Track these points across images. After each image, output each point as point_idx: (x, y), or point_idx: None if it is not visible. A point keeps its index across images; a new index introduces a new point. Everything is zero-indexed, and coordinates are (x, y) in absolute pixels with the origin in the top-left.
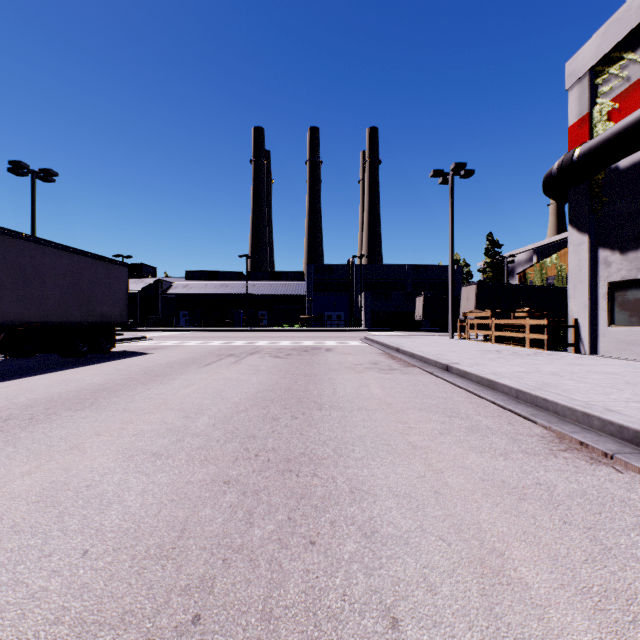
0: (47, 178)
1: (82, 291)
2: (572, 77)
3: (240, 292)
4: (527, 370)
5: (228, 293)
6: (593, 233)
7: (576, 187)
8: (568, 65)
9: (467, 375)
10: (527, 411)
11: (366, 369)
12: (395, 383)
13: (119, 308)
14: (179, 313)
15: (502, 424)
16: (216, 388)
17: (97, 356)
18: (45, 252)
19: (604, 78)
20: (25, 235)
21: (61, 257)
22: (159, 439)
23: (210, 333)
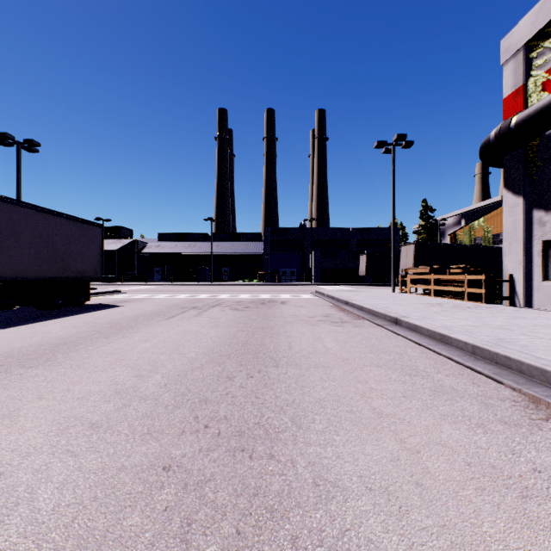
0: (31, 148)
1: (57, 249)
2: (507, 52)
3: (206, 251)
4: (475, 324)
5: (195, 252)
6: (528, 195)
7: (511, 153)
8: (503, 41)
9: (418, 329)
10: (489, 369)
11: (319, 322)
12: (348, 336)
13: (93, 265)
14: (153, 269)
15: (466, 384)
16: (175, 342)
17: (71, 309)
18: (21, 212)
19: (539, 52)
20: (1, 196)
21: (36, 217)
22: (103, 404)
23: (179, 287)
